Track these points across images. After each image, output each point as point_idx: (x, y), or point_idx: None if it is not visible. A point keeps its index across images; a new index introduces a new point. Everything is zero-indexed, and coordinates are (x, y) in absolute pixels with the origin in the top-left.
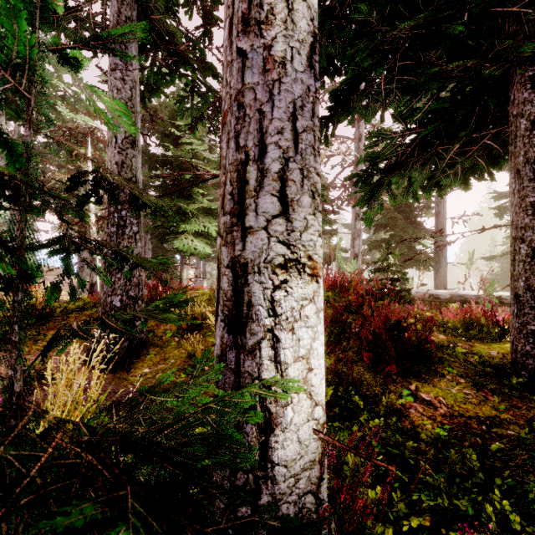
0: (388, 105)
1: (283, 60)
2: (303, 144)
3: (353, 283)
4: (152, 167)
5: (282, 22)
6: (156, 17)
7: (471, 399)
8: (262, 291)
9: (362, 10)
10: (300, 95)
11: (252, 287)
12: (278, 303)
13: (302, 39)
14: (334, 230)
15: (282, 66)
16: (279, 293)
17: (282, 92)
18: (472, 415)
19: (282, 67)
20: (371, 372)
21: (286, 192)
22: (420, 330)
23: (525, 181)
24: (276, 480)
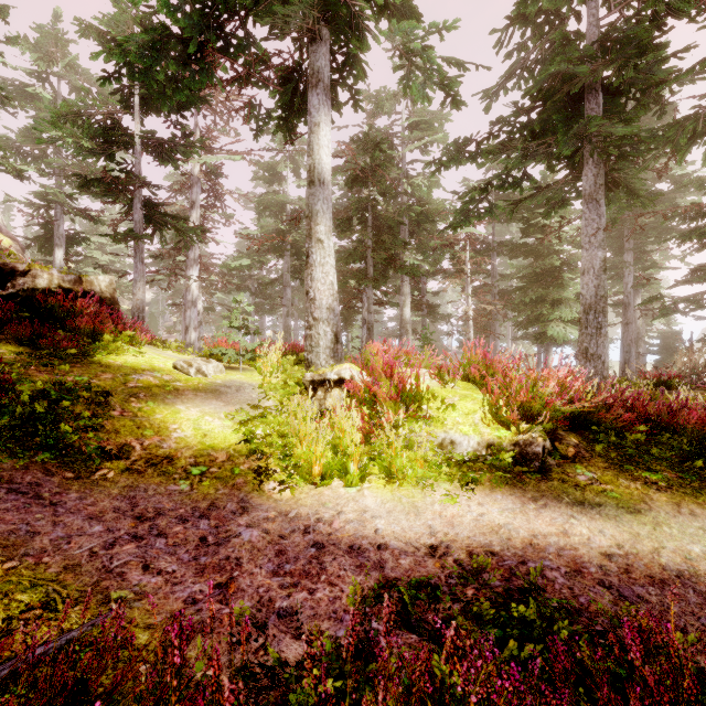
0: None
1: None
2: None
3: None
4: (511, 257)
5: None
6: (619, 175)
7: None
8: None
9: None
10: None
11: None
12: None
13: None
14: None
15: None
16: None
17: None
18: None
19: None
20: None
21: None
22: None
23: None
24: None
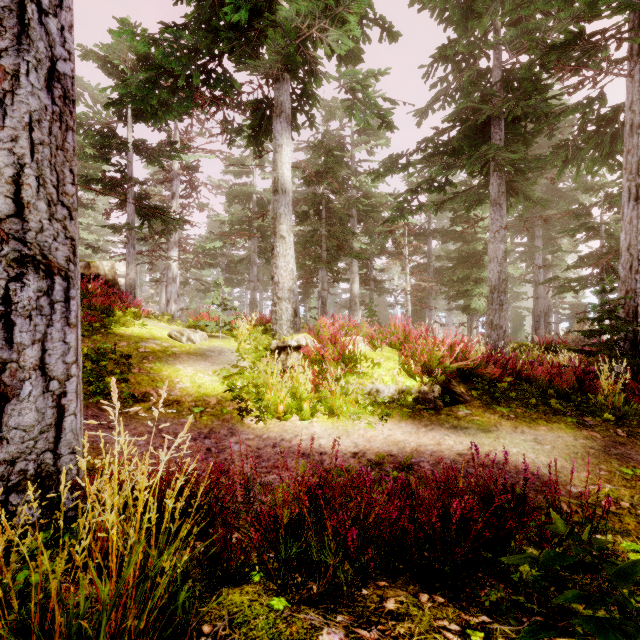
0: None
1: None
2: None
3: None
4: (443, 242)
5: None
6: (517, 185)
7: None
8: None
9: None
10: None
11: None
12: None
13: None
14: None
15: None
16: None
17: None
18: None
19: None
20: None
21: None
22: None
23: None
24: None
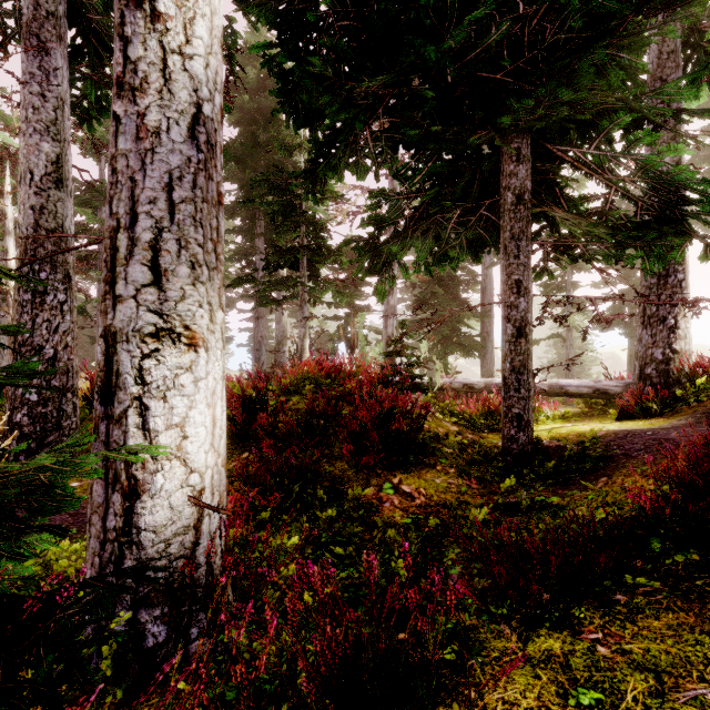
0: (381, 164)
1: (158, 130)
2: (182, 214)
3: (359, 369)
4: None
5: (156, 92)
6: (94, 17)
7: (453, 488)
8: (130, 359)
9: (315, 64)
10: (178, 166)
11: (121, 356)
12: (148, 371)
13: (182, 110)
14: (366, 306)
15: (156, 136)
16: (149, 362)
17: (156, 162)
18: (448, 503)
19: (156, 137)
20: (356, 467)
21: (159, 262)
22: (415, 419)
23: (511, 258)
24: (143, 545)
